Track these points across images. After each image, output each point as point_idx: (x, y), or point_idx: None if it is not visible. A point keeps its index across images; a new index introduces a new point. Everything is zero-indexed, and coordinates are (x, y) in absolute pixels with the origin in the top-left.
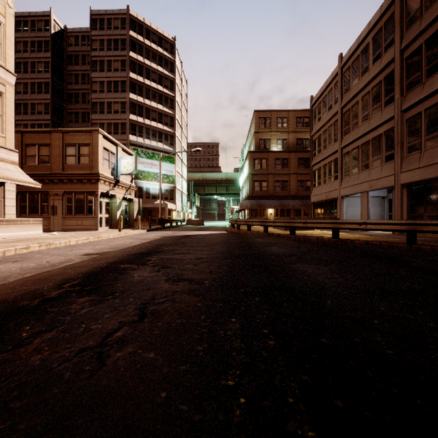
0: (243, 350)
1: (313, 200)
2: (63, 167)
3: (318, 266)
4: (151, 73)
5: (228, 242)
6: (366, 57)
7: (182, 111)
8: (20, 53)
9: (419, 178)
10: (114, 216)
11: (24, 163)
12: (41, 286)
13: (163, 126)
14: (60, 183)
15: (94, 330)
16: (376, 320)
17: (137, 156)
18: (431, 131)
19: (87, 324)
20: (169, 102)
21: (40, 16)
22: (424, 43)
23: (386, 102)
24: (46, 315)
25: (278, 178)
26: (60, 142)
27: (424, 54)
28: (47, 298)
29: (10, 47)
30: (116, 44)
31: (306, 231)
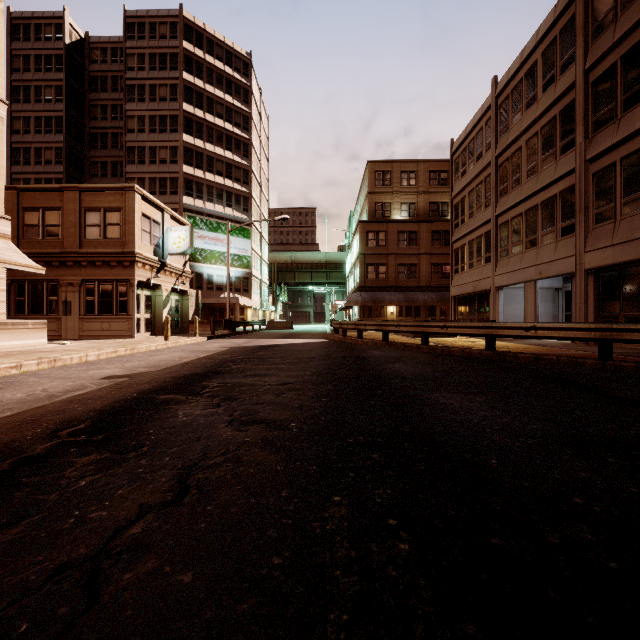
0: (355, 563)
1: (454, 292)
2: (81, 243)
3: (469, 396)
4: (215, 105)
5: (329, 357)
6: (533, 82)
7: (261, 161)
8: (18, 73)
9: (612, 261)
10: (159, 317)
11: (22, 237)
12: (22, 434)
13: (234, 184)
14: (76, 266)
15: (92, 522)
16: (577, 498)
17: (195, 227)
18: (630, 190)
19: (82, 510)
20: (242, 148)
21: (48, 18)
22: (620, 60)
23: (562, 149)
24: (17, 490)
25: (402, 261)
26: (76, 204)
27: (620, 76)
28: (26, 457)
29: None
30: (163, 61)
31: (445, 339)
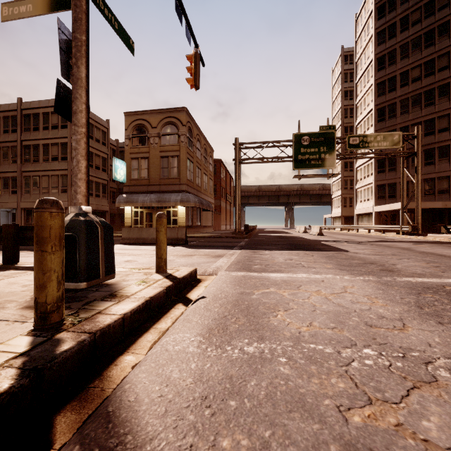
0: None
1: None
2: None
3: None
4: None
5: None
6: None
7: None
8: None
9: (30, 207)
10: None
11: None
12: None
13: None
14: None
15: None
16: None
17: None
18: (35, 186)
19: None
20: None
21: None
22: (32, 145)
23: (12, 161)
24: None
25: None
26: None
27: (32, 150)
28: None
29: None
30: None
31: None
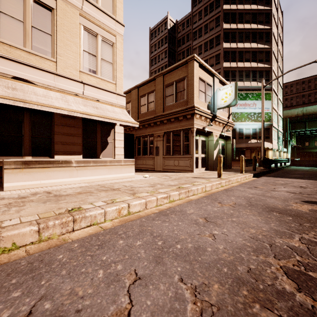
0: None
1: None
2: (164, 108)
3: None
4: (244, 16)
5: None
6: None
7: (278, 44)
8: (153, 53)
9: None
10: (210, 156)
11: (139, 113)
12: None
13: (257, 64)
14: (161, 124)
15: None
16: None
17: None
18: None
19: None
20: (264, 37)
21: (162, 22)
22: None
23: None
24: None
25: None
26: (161, 85)
27: None
28: None
29: (120, 1)
30: (211, 7)
31: None
